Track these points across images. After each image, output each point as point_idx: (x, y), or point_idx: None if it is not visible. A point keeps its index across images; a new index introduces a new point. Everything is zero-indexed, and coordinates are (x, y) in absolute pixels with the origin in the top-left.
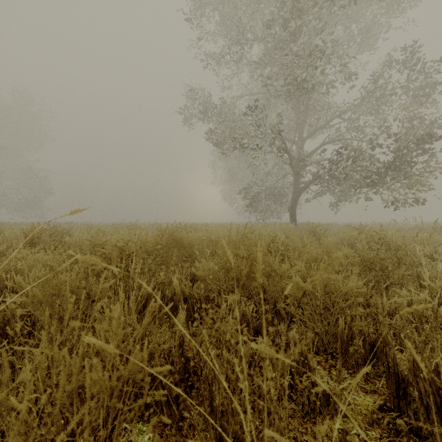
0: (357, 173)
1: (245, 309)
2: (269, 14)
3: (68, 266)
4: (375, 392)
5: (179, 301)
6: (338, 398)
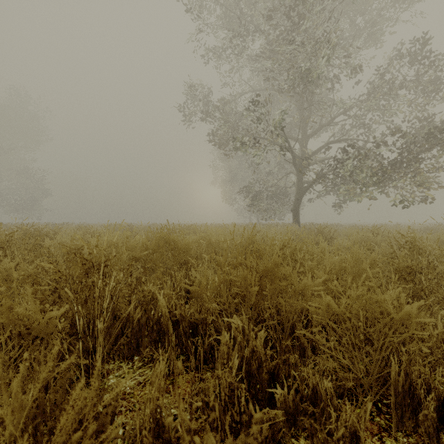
0: (364, 171)
1: (256, 344)
2: (272, 5)
3: None
4: None
5: (166, 326)
6: None
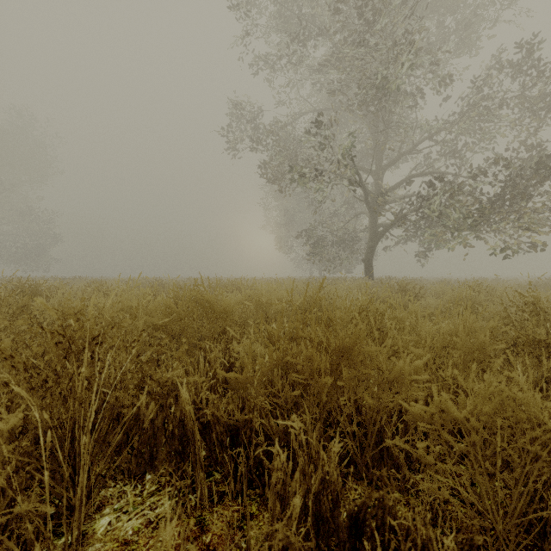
0: (456, 211)
1: (329, 471)
2: None
3: None
4: None
5: (191, 433)
6: None
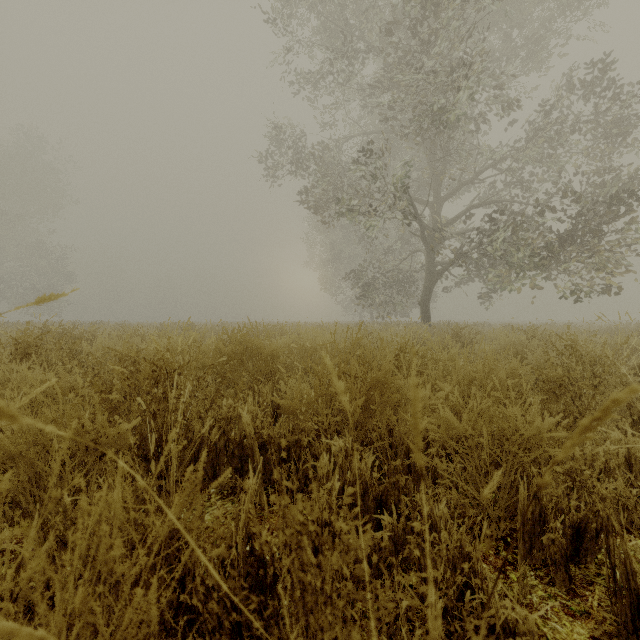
0: (521, 248)
1: (360, 466)
2: (391, 14)
3: (60, 394)
4: (588, 615)
5: (251, 449)
6: (533, 638)
